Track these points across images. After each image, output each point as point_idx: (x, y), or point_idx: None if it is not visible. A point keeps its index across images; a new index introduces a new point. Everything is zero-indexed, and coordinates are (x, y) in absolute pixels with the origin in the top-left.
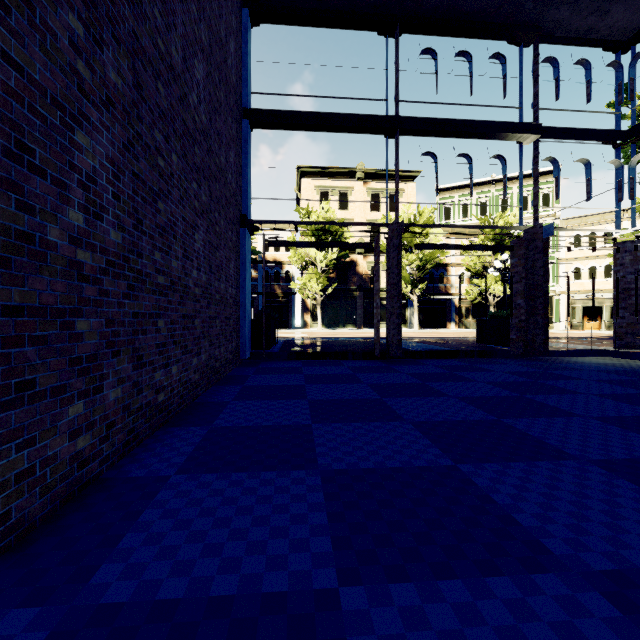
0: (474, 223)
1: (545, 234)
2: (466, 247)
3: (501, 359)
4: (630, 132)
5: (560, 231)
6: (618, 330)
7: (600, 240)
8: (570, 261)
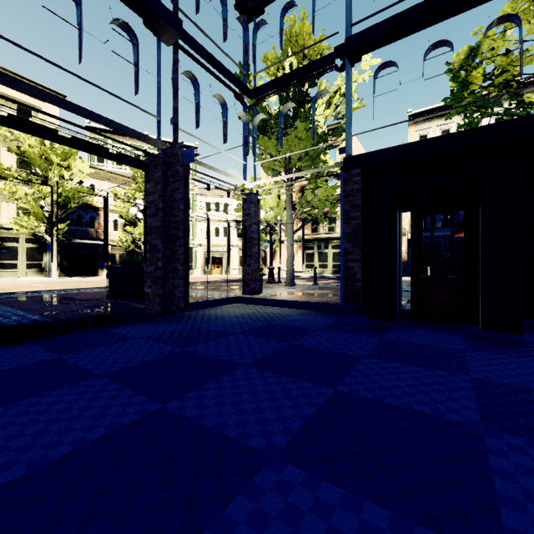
0: (128, 173)
1: (186, 160)
2: (69, 141)
3: (130, 326)
4: (254, 92)
5: (198, 197)
6: (246, 277)
7: (222, 209)
8: (204, 221)
